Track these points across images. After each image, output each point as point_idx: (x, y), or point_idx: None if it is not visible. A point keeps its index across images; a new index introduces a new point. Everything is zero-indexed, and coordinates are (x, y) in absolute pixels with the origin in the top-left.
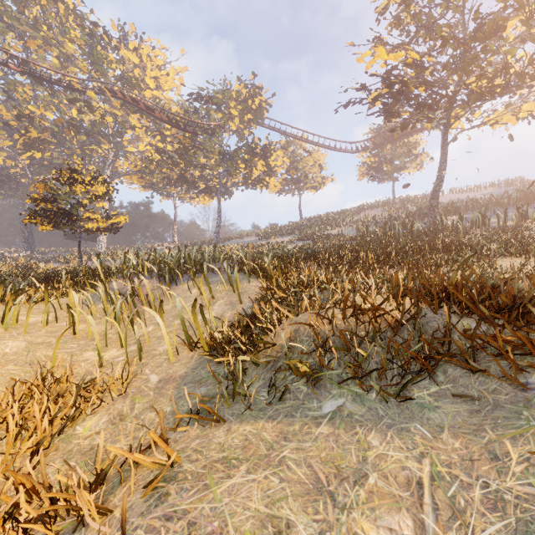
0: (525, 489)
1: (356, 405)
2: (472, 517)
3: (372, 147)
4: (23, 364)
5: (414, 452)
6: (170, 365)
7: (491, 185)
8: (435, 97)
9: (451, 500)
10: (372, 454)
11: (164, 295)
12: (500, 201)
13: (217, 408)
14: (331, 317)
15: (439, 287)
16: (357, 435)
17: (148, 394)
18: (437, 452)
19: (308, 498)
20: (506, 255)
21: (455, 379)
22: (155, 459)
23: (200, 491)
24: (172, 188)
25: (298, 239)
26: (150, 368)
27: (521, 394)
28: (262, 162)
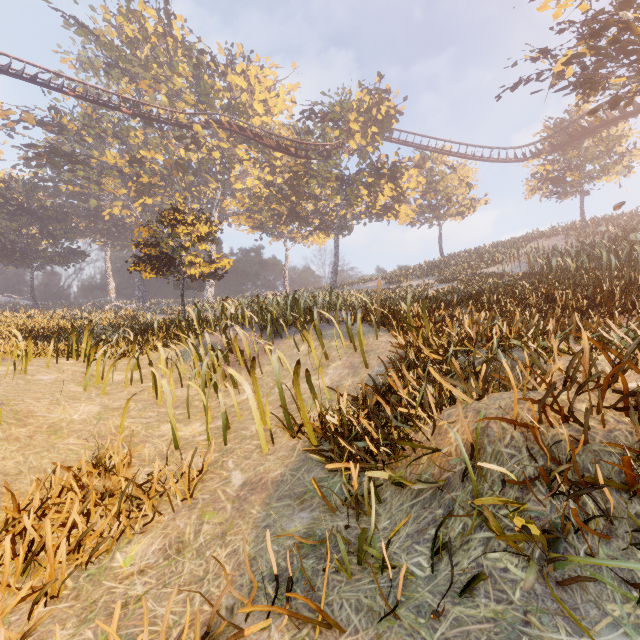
0: None
1: None
2: None
3: (547, 150)
4: (88, 436)
5: None
6: (261, 458)
7: None
8: None
9: None
10: None
11: (265, 352)
12: None
13: (327, 576)
14: (570, 410)
15: None
16: None
17: (223, 508)
18: None
19: None
20: None
21: None
22: None
23: None
24: (283, 227)
25: (438, 281)
26: (234, 458)
27: None
28: (390, 185)
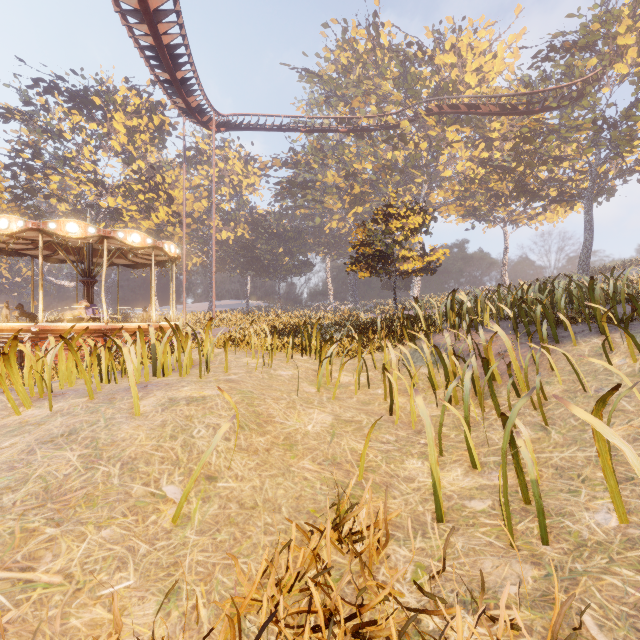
0: None
1: None
2: None
3: None
4: (322, 459)
5: None
6: None
7: None
8: None
9: None
10: None
11: (534, 362)
12: None
13: None
14: None
15: None
16: None
17: None
18: None
19: None
20: None
21: None
22: None
23: None
24: (501, 209)
25: None
26: (594, 609)
27: None
28: None
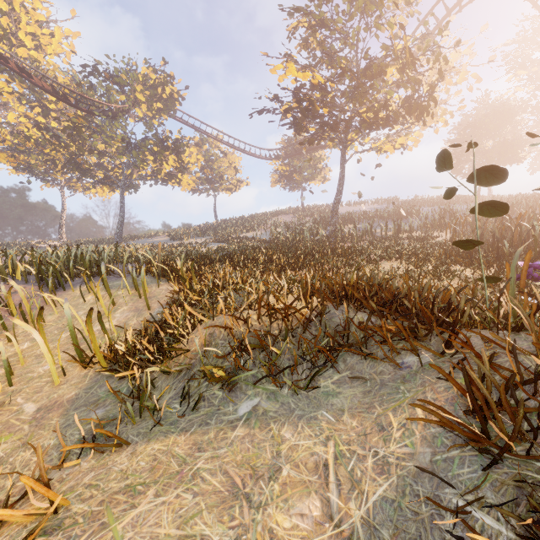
0: (403, 450)
1: (270, 402)
2: (366, 484)
3: (284, 156)
4: None
5: (321, 437)
6: (54, 389)
7: (377, 201)
8: (336, 119)
9: (351, 473)
10: (285, 447)
11: (46, 303)
12: (382, 215)
13: (119, 430)
14: (246, 318)
15: (340, 286)
16: (271, 432)
17: (20, 429)
18: (339, 433)
19: (224, 506)
20: (387, 259)
21: (352, 366)
22: (29, 510)
23: (95, 534)
24: (59, 174)
25: (213, 241)
26: (23, 395)
27: (399, 372)
28: (173, 157)
